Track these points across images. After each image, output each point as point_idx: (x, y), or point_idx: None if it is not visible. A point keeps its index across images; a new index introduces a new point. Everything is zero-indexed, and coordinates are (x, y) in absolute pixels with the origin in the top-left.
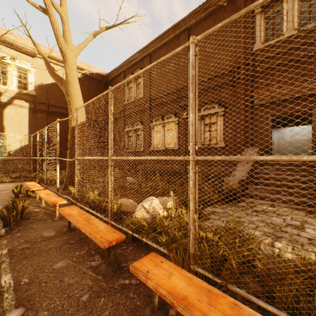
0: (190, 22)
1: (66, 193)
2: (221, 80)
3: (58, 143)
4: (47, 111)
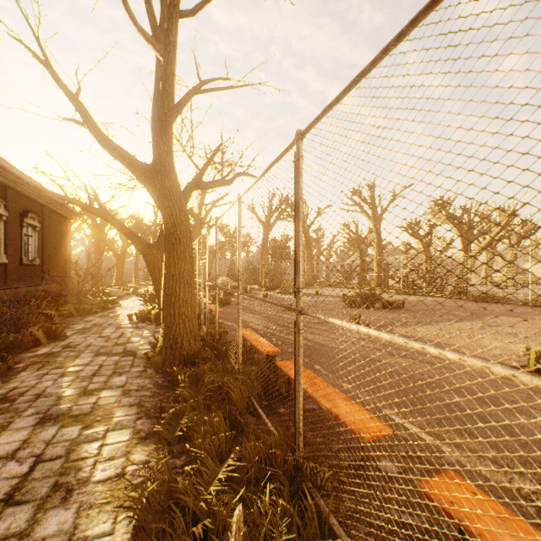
0: None
1: None
2: None
3: None
4: None
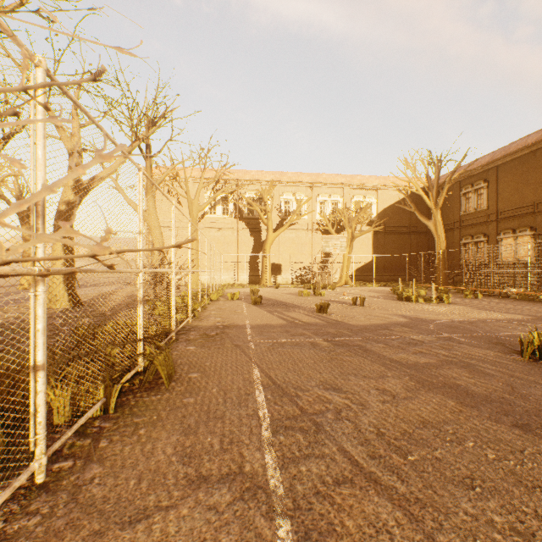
0: None
1: None
2: None
3: (440, 263)
4: (384, 232)
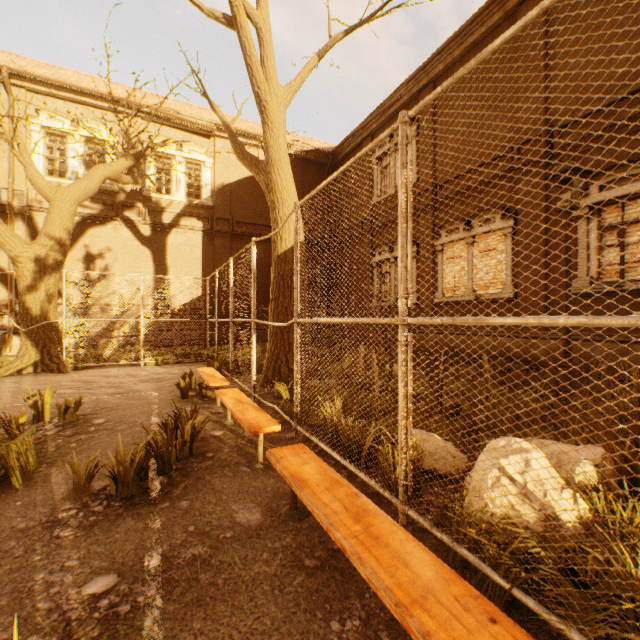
0: None
1: (268, 396)
2: None
3: (253, 289)
4: (231, 233)
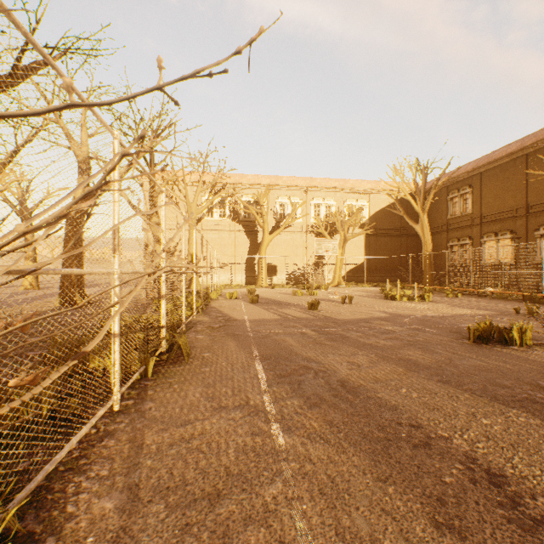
0: (527, 150)
1: None
2: None
3: (426, 264)
4: (376, 234)
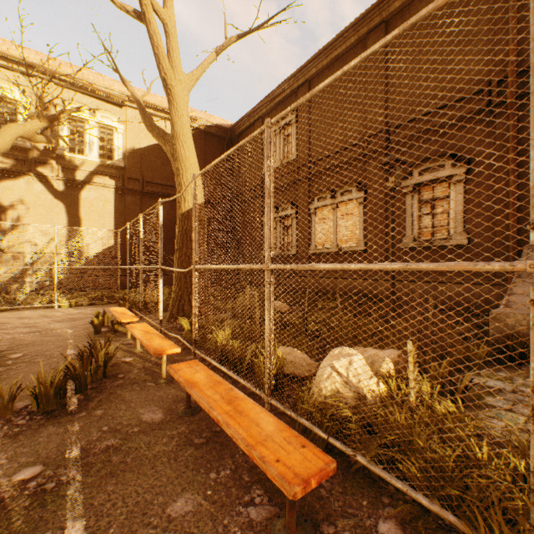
0: (390, 7)
1: (173, 329)
2: (459, 110)
3: (160, 241)
4: (141, 191)
